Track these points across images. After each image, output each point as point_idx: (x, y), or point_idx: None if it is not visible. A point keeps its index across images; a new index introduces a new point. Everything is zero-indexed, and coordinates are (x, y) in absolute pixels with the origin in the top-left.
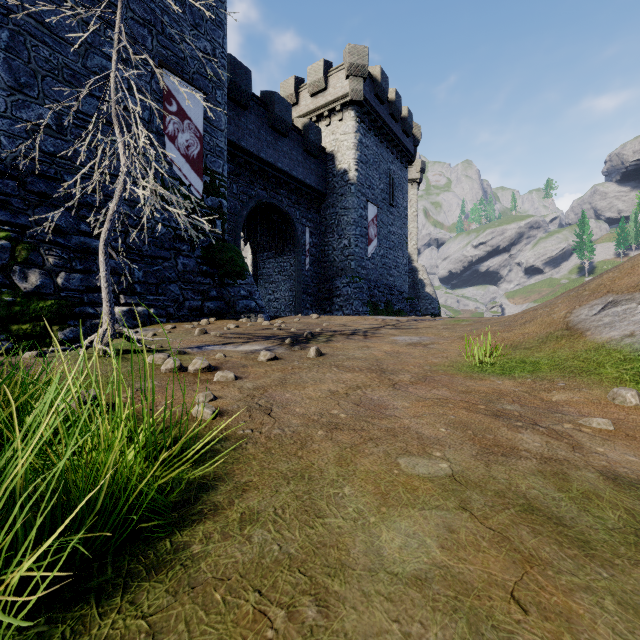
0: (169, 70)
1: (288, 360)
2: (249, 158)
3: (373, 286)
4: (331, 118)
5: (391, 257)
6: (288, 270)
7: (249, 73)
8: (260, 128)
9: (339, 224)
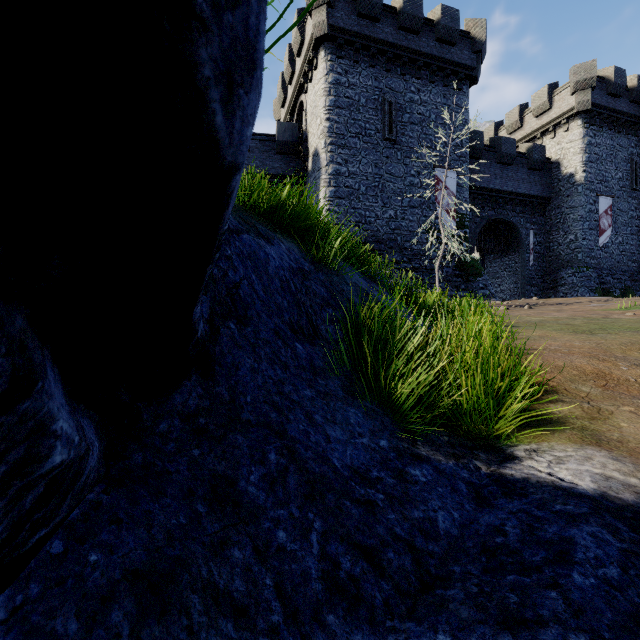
0: (438, 167)
1: (514, 309)
2: (481, 192)
3: (605, 274)
4: (556, 131)
5: (634, 242)
6: (513, 267)
7: (481, 134)
8: (489, 167)
9: (564, 222)
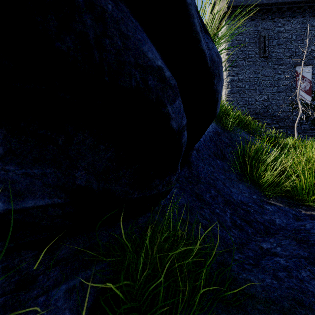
0: (298, 66)
1: None
2: None
3: None
4: None
5: None
6: None
7: None
8: None
9: None
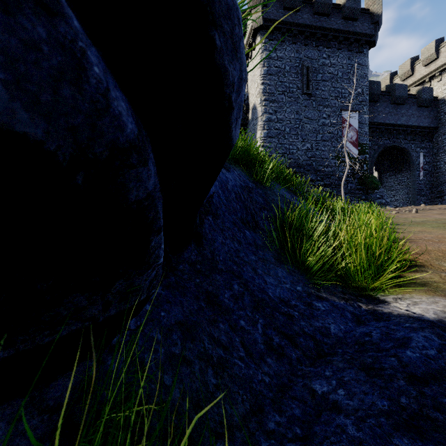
0: (344, 111)
1: (403, 213)
2: (378, 126)
3: None
4: (442, 75)
5: None
6: (405, 182)
7: (379, 83)
8: (385, 107)
9: None
